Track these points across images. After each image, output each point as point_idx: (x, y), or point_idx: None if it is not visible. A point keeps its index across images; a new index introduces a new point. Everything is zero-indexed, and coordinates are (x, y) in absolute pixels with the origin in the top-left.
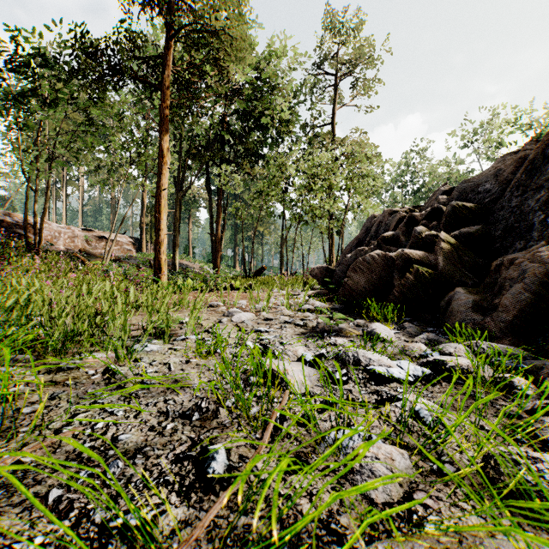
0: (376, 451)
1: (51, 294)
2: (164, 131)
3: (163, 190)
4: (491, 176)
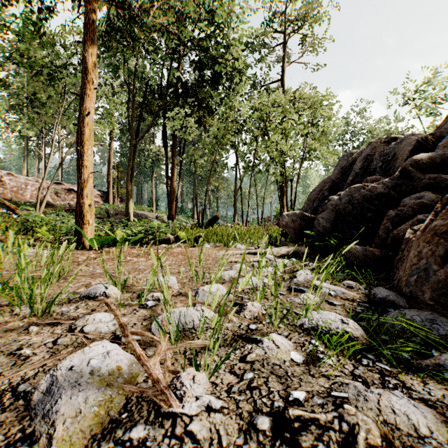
0: None
1: None
2: (88, 40)
3: (86, 114)
4: None
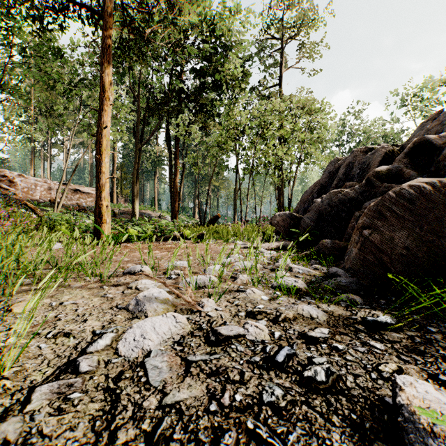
0: None
1: None
2: (105, 63)
3: (104, 128)
4: None
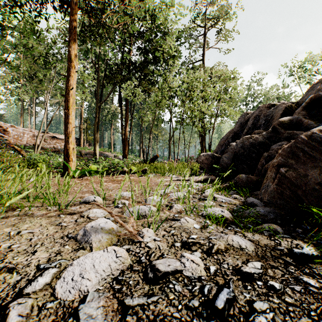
0: None
1: None
2: (72, 40)
3: (71, 89)
4: None
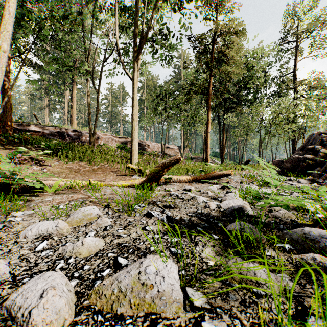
0: None
1: None
2: (209, 111)
3: (208, 132)
4: None
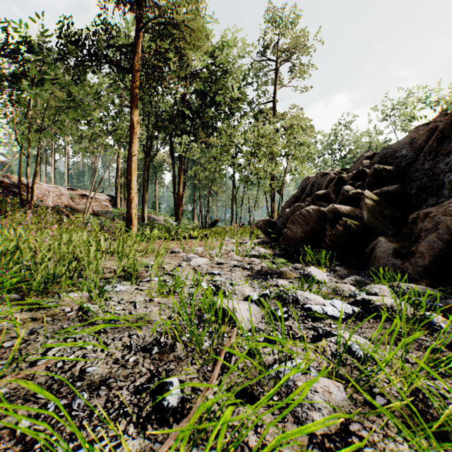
0: (314, 385)
1: (36, 242)
2: (134, 107)
3: (133, 155)
4: (407, 143)
